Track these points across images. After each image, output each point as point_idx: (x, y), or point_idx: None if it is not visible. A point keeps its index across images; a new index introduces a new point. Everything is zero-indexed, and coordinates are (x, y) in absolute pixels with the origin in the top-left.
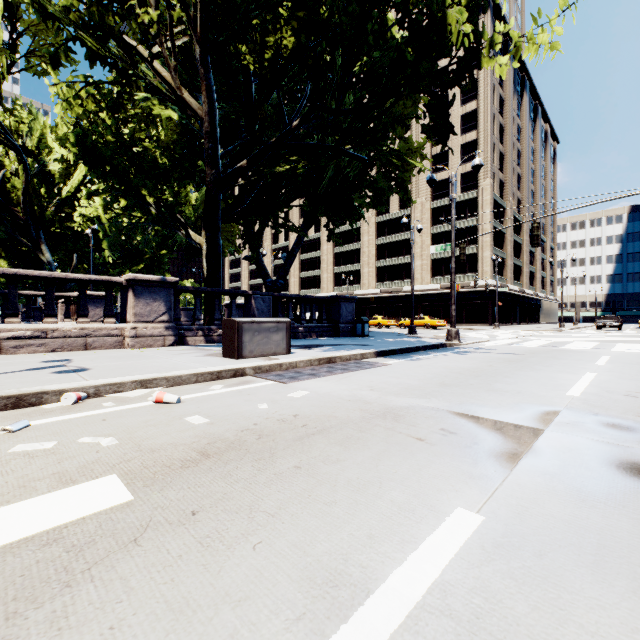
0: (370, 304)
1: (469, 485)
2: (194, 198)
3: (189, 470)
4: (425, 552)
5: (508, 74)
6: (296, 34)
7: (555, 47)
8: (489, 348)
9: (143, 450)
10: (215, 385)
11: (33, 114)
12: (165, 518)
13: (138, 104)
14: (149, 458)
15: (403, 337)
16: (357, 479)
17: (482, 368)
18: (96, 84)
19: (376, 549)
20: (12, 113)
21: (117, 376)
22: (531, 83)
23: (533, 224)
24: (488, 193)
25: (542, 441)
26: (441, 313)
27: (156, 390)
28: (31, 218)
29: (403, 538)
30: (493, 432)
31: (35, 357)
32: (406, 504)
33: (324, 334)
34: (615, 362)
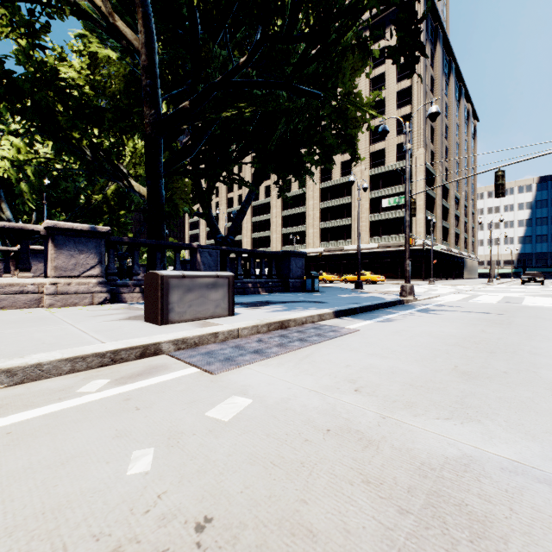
0: (315, 261)
1: None
2: None
3: None
4: None
5: (438, 56)
6: None
7: None
8: (450, 305)
9: None
10: (95, 380)
11: None
12: None
13: (97, 71)
14: None
15: (353, 292)
16: None
17: (479, 336)
18: (12, 3)
19: None
20: None
21: None
22: (456, 66)
23: (497, 172)
24: (421, 161)
25: None
26: (379, 269)
27: None
28: None
29: None
30: None
31: None
32: None
33: (274, 289)
34: None
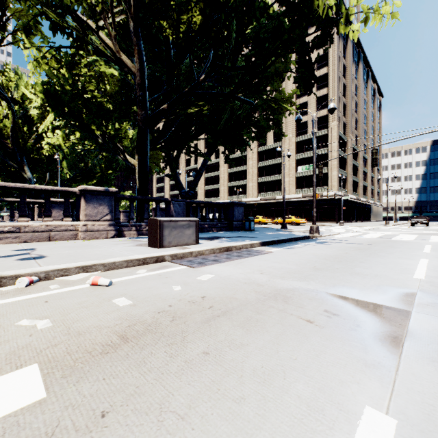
0: (253, 208)
1: (367, 375)
2: (131, 134)
3: (107, 357)
4: None
5: (349, 49)
6: (202, 13)
7: (395, 17)
8: (341, 239)
9: (71, 333)
10: (141, 269)
11: (19, 75)
12: (73, 422)
13: (92, 68)
14: (74, 342)
15: (278, 231)
16: (261, 368)
17: (341, 255)
18: (58, 48)
19: None
20: (3, 74)
21: (65, 262)
22: (364, 55)
23: (373, 150)
24: (335, 131)
25: (414, 323)
26: (302, 214)
27: (95, 274)
28: (17, 148)
29: None
30: (369, 314)
31: (10, 247)
32: (313, 401)
33: (222, 229)
34: (437, 250)
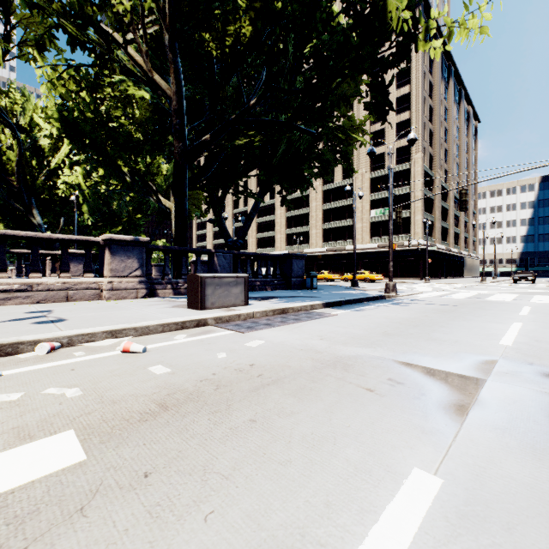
0: (317, 261)
1: (423, 441)
2: (165, 169)
3: (147, 424)
4: (386, 525)
5: (436, 62)
6: (253, 24)
7: (484, 32)
8: (423, 299)
9: (105, 402)
10: (179, 335)
11: (26, 96)
12: (116, 481)
13: (117, 88)
14: (109, 410)
15: (347, 290)
16: (311, 434)
17: (419, 318)
18: (77, 67)
19: (334, 521)
20: (7, 95)
21: (90, 326)
22: (456, 70)
23: (461, 191)
24: (419, 165)
25: (486, 392)
26: (379, 269)
27: (125, 339)
28: (24, 186)
29: (362, 506)
30: (438, 382)
31: (20, 308)
32: (362, 464)
33: (278, 287)
34: (536, 312)
